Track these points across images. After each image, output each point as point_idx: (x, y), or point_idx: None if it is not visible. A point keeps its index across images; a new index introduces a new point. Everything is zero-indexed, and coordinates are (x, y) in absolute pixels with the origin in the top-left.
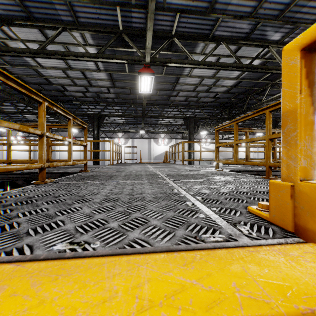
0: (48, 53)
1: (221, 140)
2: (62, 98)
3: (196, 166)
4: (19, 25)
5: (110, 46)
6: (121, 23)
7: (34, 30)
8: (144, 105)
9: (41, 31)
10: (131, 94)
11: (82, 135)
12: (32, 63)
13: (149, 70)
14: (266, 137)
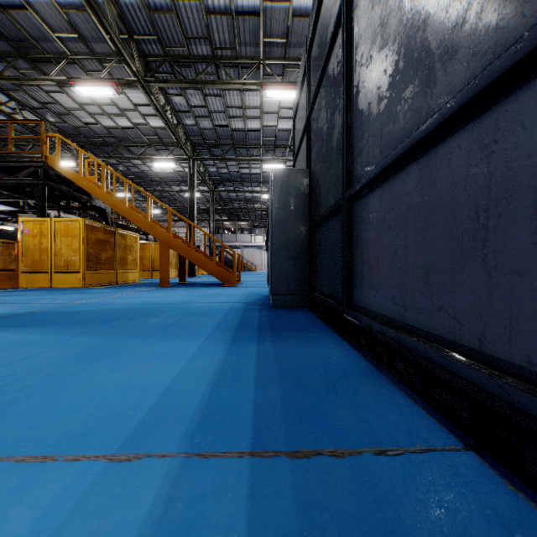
0: None
1: None
2: None
3: None
4: None
5: None
6: None
7: None
8: None
9: None
10: None
11: None
12: None
13: None
14: None
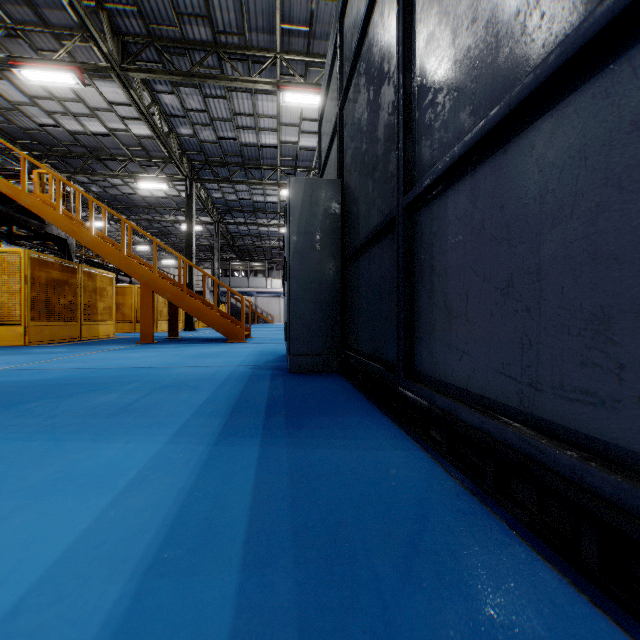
0: None
1: None
2: None
3: None
4: None
5: None
6: None
7: None
8: None
9: None
10: None
11: None
12: None
13: None
14: None
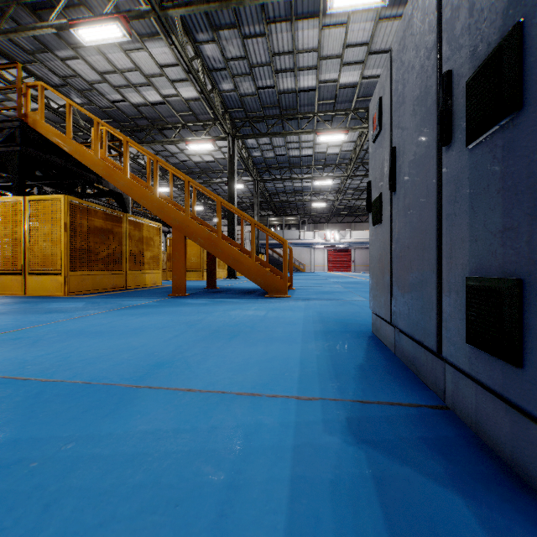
0: None
1: None
2: None
3: None
4: None
5: None
6: None
7: None
8: None
9: None
10: None
11: None
12: None
13: None
14: None
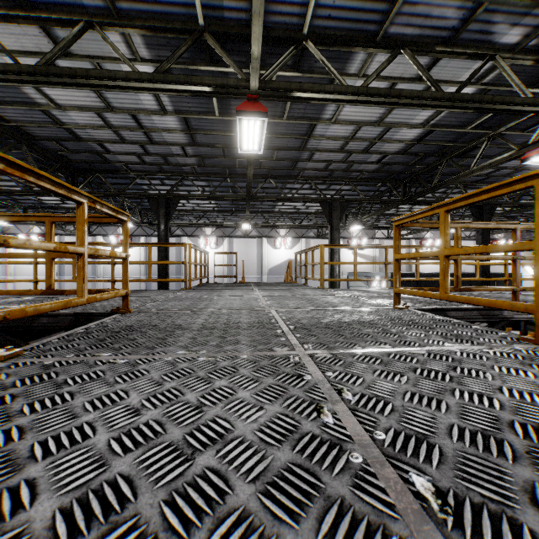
0: (57, 72)
1: (387, 241)
2: (102, 165)
3: (348, 292)
4: (0, 18)
5: (183, 61)
6: (202, 11)
7: (33, 30)
8: (250, 178)
9: (46, 31)
10: (225, 158)
11: (143, 232)
12: (39, 99)
13: (257, 107)
14: (535, 244)
